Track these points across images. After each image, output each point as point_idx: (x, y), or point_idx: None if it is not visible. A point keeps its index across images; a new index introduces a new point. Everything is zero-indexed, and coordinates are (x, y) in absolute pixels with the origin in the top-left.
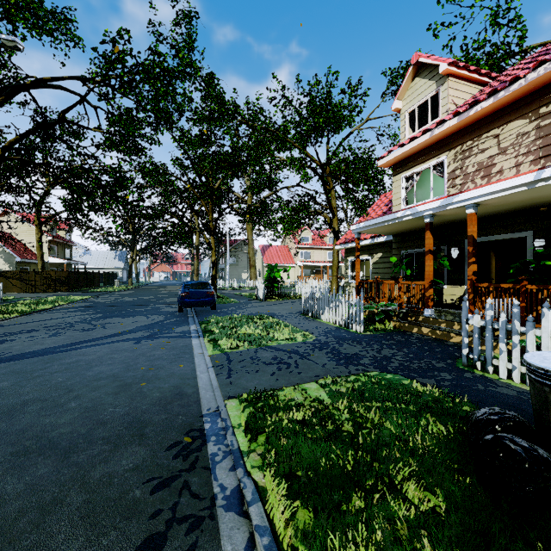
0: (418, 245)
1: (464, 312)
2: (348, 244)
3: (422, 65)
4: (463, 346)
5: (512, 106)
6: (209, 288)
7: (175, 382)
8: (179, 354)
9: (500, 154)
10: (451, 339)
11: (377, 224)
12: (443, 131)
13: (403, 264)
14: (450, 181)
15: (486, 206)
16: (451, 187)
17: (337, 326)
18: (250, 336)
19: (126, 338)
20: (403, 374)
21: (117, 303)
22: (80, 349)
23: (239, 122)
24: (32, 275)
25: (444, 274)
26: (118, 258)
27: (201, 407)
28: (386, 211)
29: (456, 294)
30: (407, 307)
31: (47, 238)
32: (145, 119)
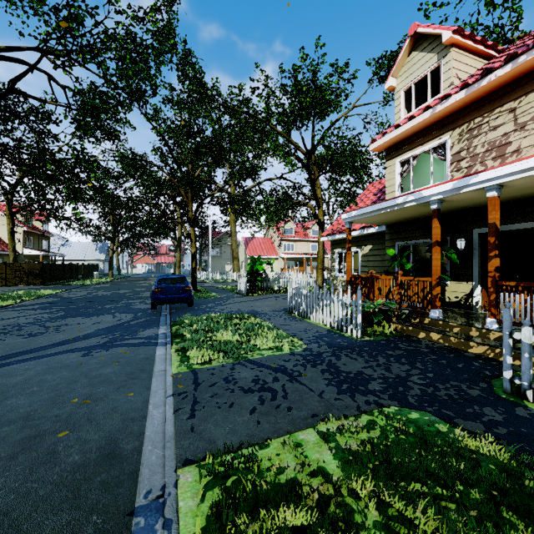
0: (416, 236)
1: (506, 323)
2: (335, 235)
3: (420, 37)
4: (505, 367)
5: (533, 74)
6: (186, 283)
7: (111, 428)
8: (134, 372)
9: (517, 131)
10: (470, 349)
11: (372, 212)
12: (448, 107)
13: (403, 257)
14: (454, 164)
15: (509, 188)
16: (455, 170)
17: (329, 329)
18: (228, 343)
19: (75, 347)
20: (433, 411)
21: (87, 298)
22: (8, 365)
23: (222, 112)
24: (2, 268)
25: (447, 268)
26: (99, 250)
27: (137, 488)
28: (376, 200)
29: (462, 291)
30: (409, 307)
31: (22, 228)
32: (115, 96)
